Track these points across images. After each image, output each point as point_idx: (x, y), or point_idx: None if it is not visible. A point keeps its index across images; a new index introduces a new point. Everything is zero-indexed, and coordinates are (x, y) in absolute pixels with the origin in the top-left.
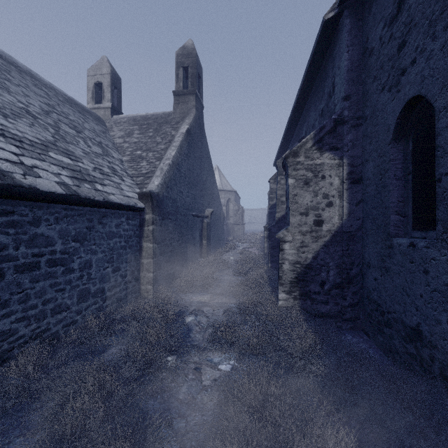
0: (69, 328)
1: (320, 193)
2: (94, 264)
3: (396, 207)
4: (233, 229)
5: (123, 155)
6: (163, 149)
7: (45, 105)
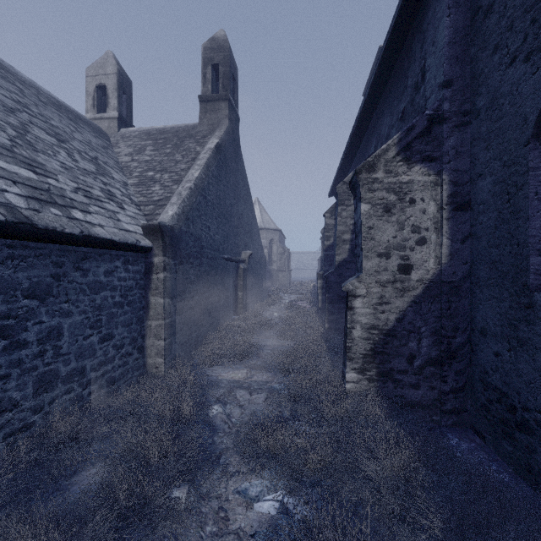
0: (18, 437)
1: (407, 225)
2: (67, 331)
3: (538, 243)
4: (277, 276)
5: (129, 176)
6: (183, 169)
7: (12, 101)
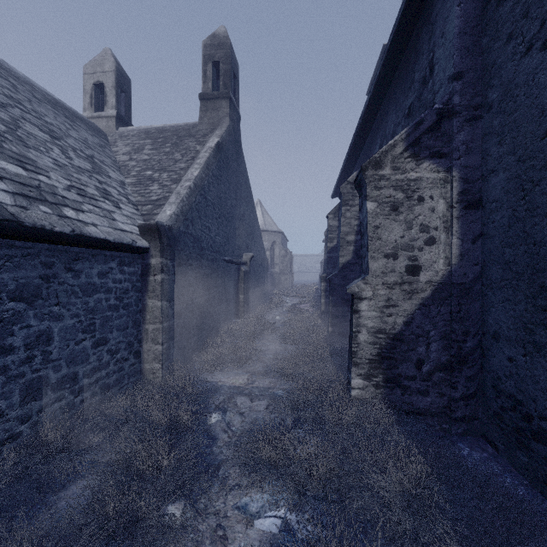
0: (3, 449)
1: (415, 224)
2: (57, 336)
3: None
4: (279, 279)
5: (127, 176)
6: (183, 168)
7: (3, 96)
